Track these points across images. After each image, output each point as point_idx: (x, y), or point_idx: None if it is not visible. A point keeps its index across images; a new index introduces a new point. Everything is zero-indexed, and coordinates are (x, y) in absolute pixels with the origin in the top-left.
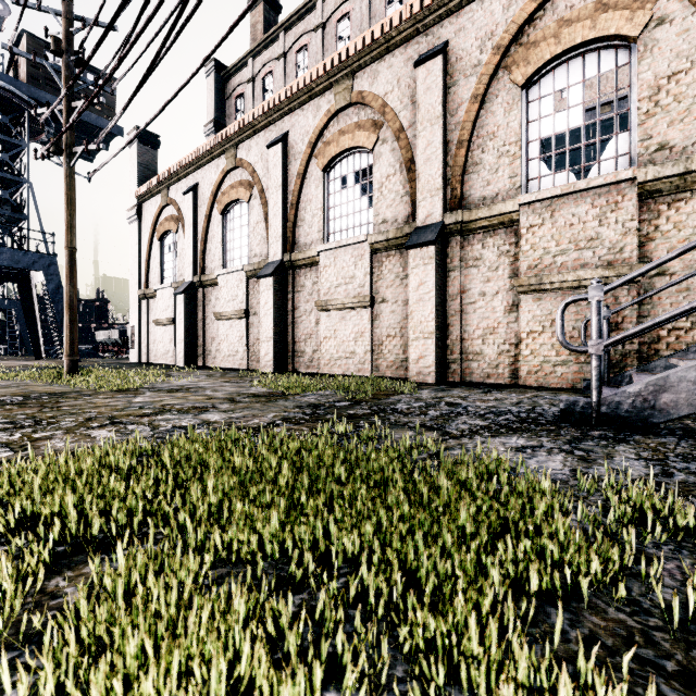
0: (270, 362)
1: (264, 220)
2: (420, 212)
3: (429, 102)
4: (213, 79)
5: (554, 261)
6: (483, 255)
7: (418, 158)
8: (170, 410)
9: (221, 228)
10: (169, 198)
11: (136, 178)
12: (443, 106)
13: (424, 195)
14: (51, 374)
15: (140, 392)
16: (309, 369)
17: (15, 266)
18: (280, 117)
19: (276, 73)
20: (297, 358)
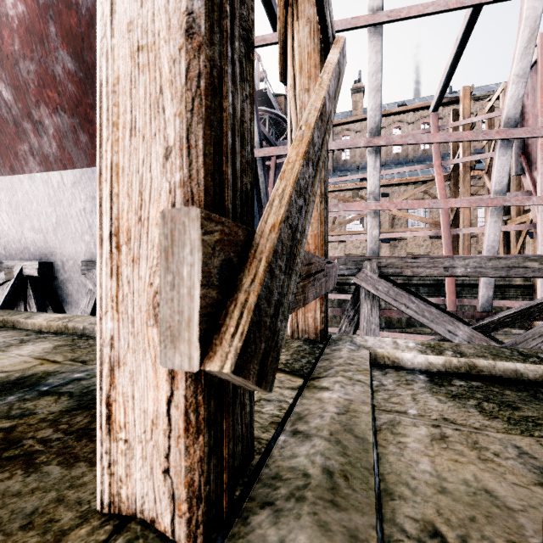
0: None
1: None
2: None
3: None
4: None
5: None
6: None
7: None
8: None
9: None
10: (360, 195)
11: None
12: None
13: None
14: None
15: None
16: None
17: None
18: None
19: None
20: None
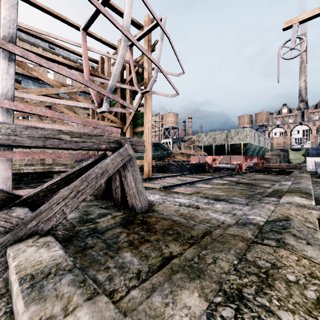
0: None
1: None
2: None
3: None
4: None
5: None
6: None
7: None
8: None
9: None
10: None
11: None
12: None
13: None
14: None
15: None
16: None
17: None
18: None
19: None
20: None
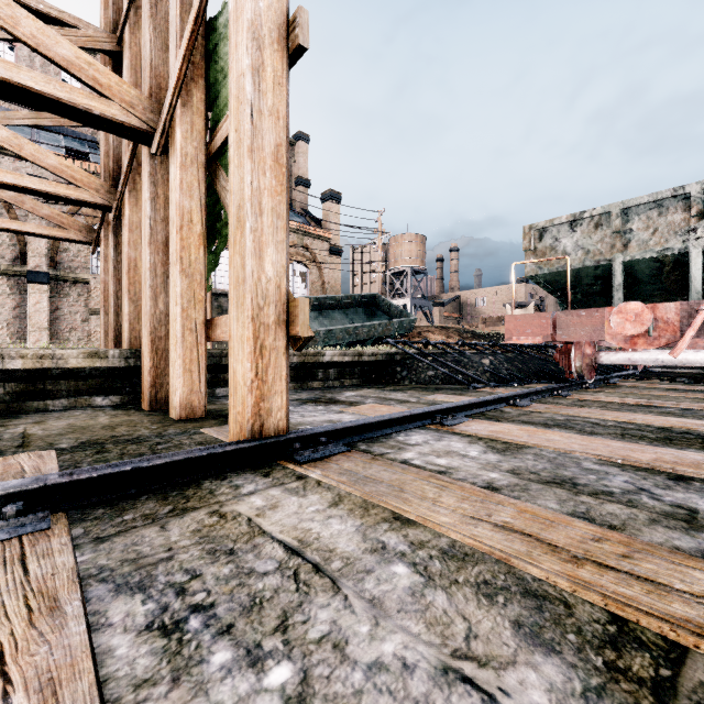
0: None
1: None
2: (32, 262)
3: None
4: None
5: None
6: (70, 293)
7: None
8: None
9: None
10: None
11: None
12: None
13: (35, 254)
14: None
15: None
16: None
17: None
18: None
19: None
20: None
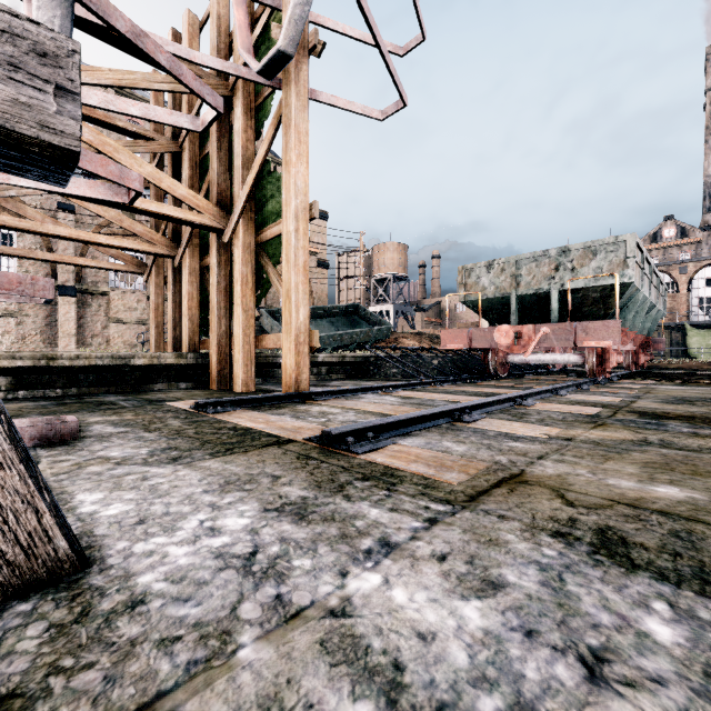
0: None
1: None
2: (62, 278)
3: None
4: None
5: (123, 313)
6: (92, 304)
7: (60, 252)
8: None
9: None
10: None
11: None
12: None
13: (64, 271)
14: None
15: None
16: None
17: None
18: None
19: None
20: None
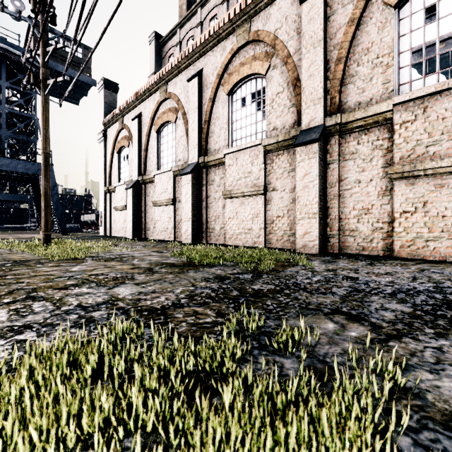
0: (189, 236)
1: (186, 134)
2: (304, 118)
3: (312, 30)
4: (154, 45)
5: (426, 151)
6: (358, 149)
7: (303, 75)
8: (91, 281)
9: (156, 142)
10: (123, 124)
11: (103, 113)
12: (324, 31)
13: (308, 104)
14: (30, 245)
15: (84, 260)
16: (217, 241)
17: (27, 172)
18: (196, 59)
19: (195, 37)
20: (209, 233)
